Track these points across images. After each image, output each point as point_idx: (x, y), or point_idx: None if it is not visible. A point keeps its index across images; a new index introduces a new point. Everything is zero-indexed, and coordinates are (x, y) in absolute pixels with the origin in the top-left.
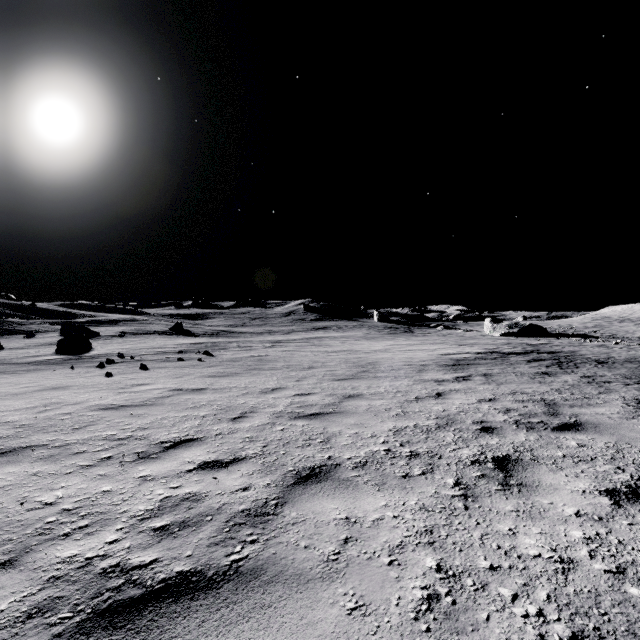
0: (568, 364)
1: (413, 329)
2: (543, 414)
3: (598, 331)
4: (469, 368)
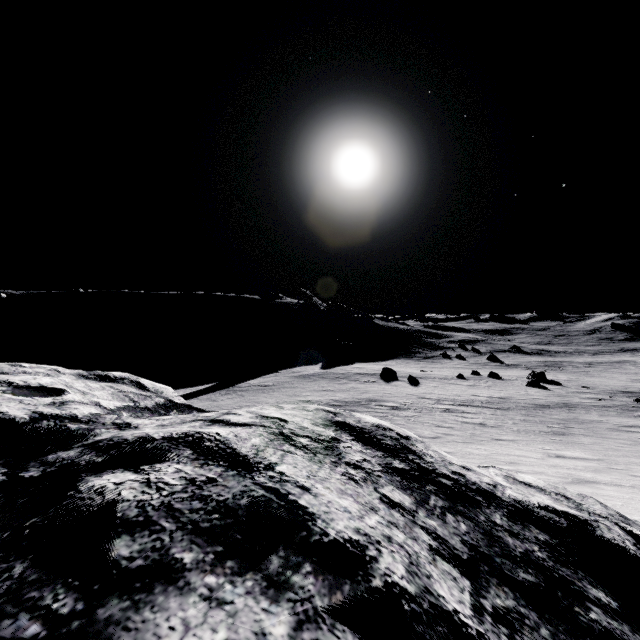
0: None
1: None
2: None
3: None
4: None
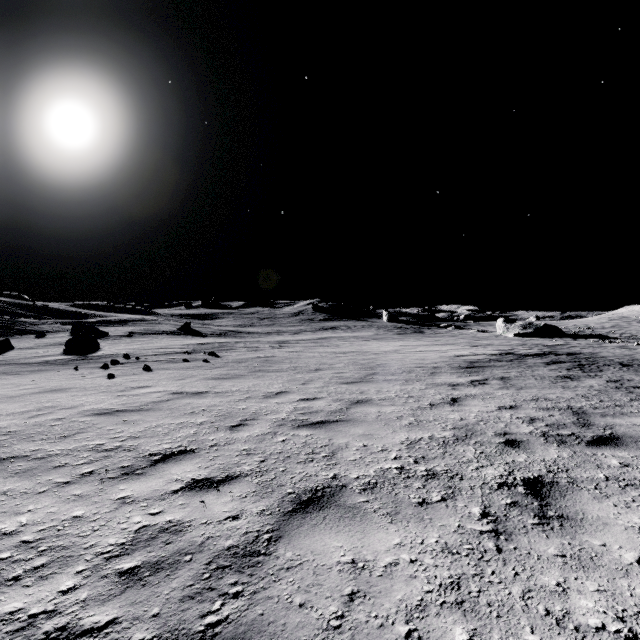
0: (590, 367)
1: (423, 329)
2: (573, 425)
3: (617, 331)
4: (484, 371)
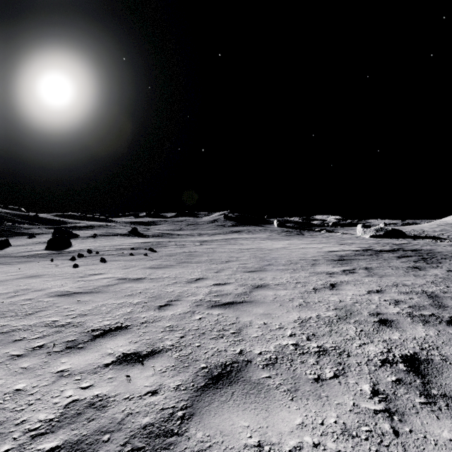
0: (431, 260)
1: (303, 232)
2: (431, 306)
3: (445, 234)
4: (352, 262)
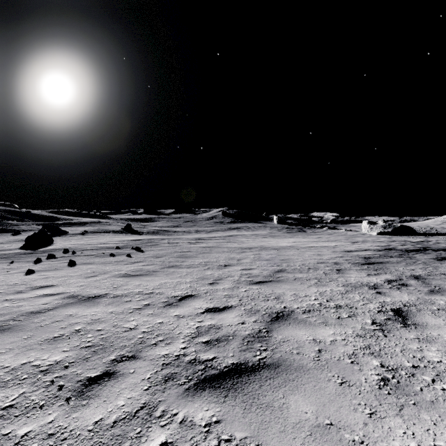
0: None
1: (305, 229)
2: None
3: None
4: (387, 267)
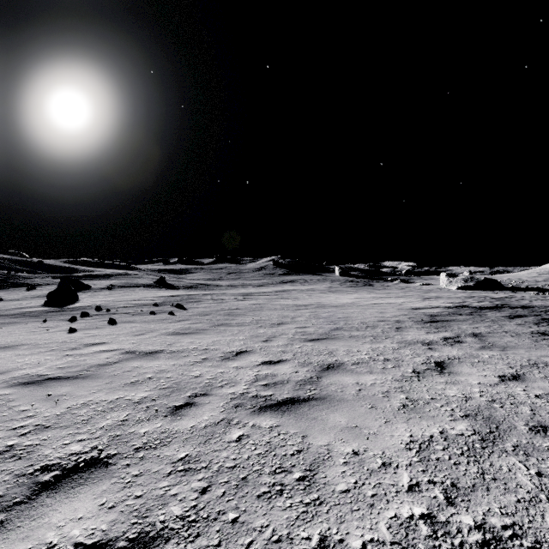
0: None
1: (372, 282)
2: None
3: None
4: (450, 326)
